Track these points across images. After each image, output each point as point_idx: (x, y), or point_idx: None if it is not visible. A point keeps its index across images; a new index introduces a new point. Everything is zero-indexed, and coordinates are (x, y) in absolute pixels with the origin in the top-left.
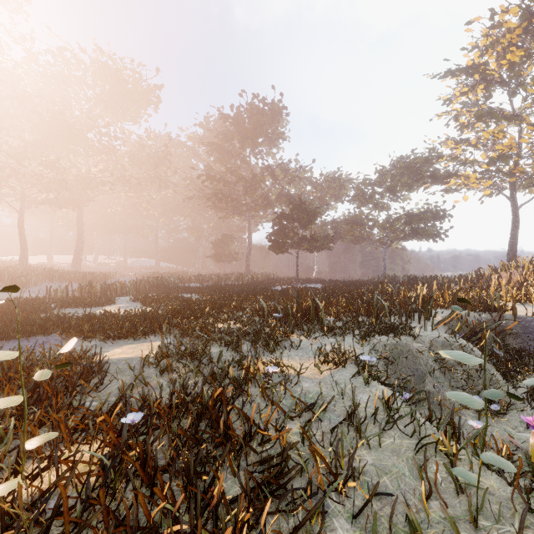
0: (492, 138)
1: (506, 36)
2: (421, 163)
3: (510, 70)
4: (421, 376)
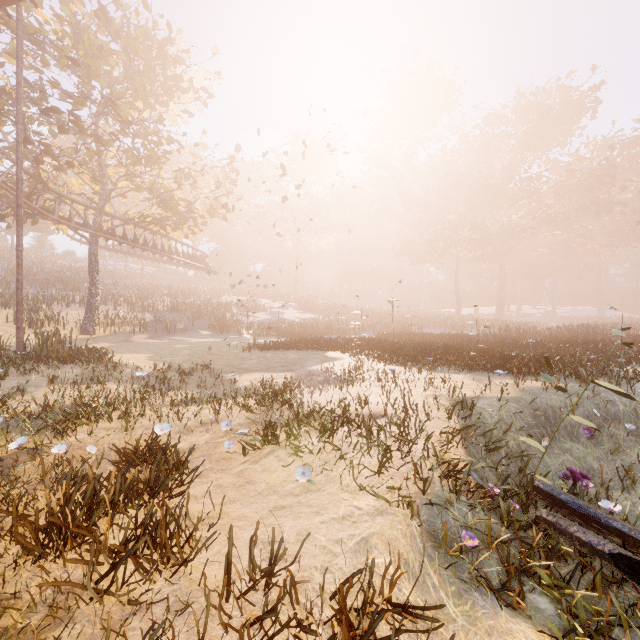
0: None
1: None
2: None
3: None
4: None
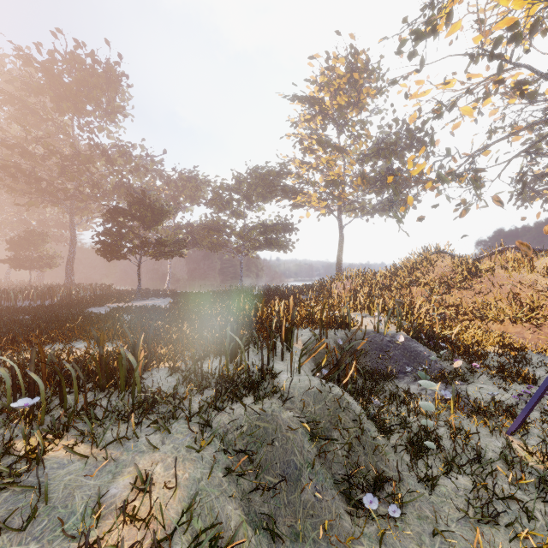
0: (328, 165)
1: (336, 80)
2: (274, 177)
3: (339, 111)
4: (296, 475)
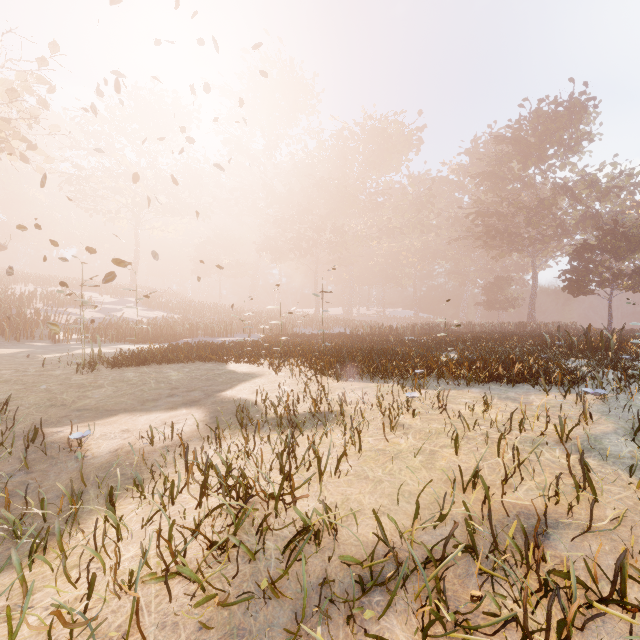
0: None
1: None
2: None
3: None
4: None
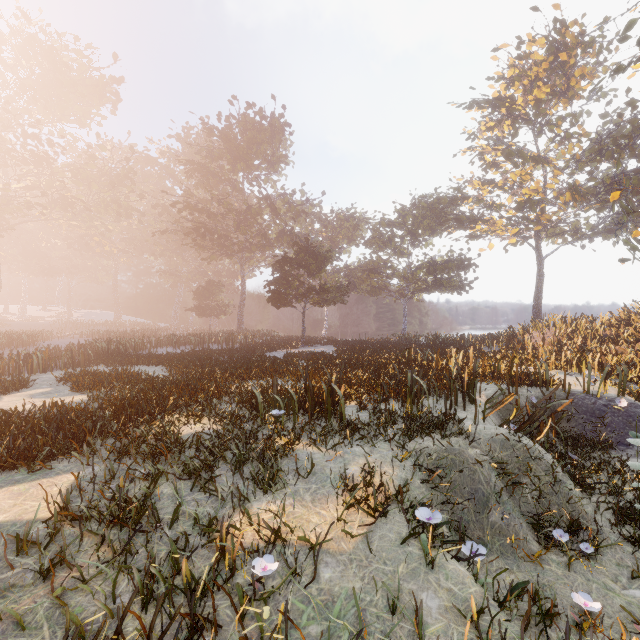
0: (519, 181)
1: (533, 69)
2: (445, 204)
3: (536, 107)
4: (483, 501)
